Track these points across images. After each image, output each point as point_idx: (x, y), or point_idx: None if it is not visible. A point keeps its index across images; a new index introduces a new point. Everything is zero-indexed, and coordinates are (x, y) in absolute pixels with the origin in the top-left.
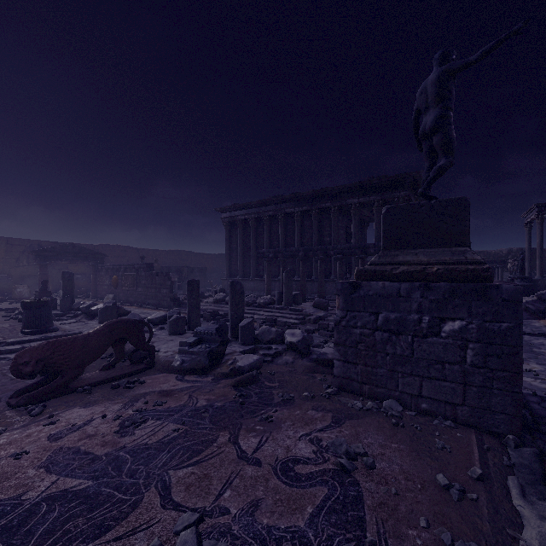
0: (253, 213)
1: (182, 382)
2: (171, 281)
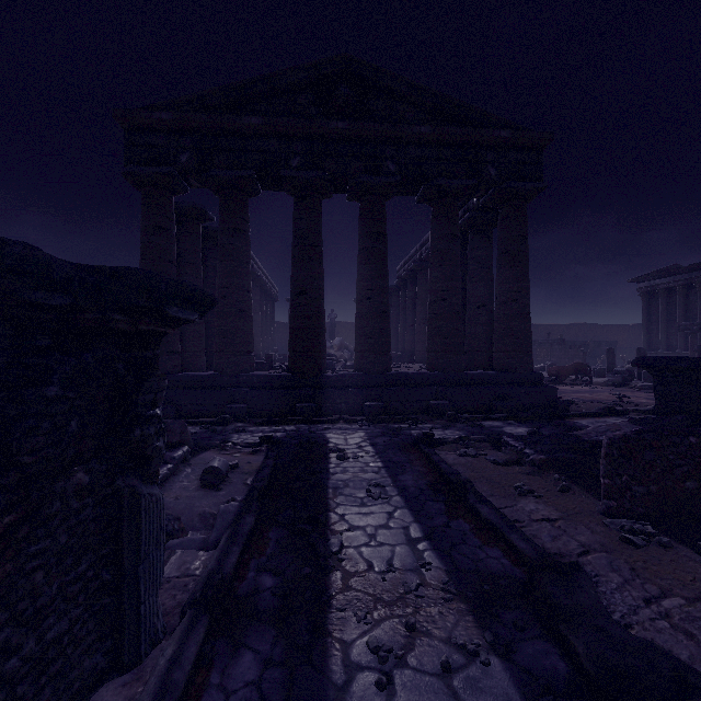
0: (680, 280)
1: (608, 387)
2: (583, 353)
